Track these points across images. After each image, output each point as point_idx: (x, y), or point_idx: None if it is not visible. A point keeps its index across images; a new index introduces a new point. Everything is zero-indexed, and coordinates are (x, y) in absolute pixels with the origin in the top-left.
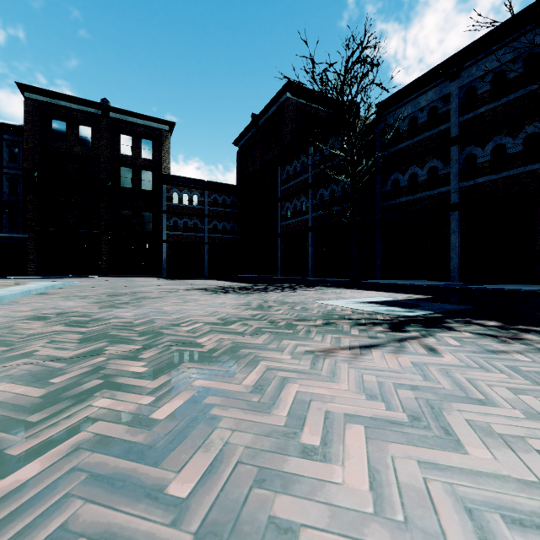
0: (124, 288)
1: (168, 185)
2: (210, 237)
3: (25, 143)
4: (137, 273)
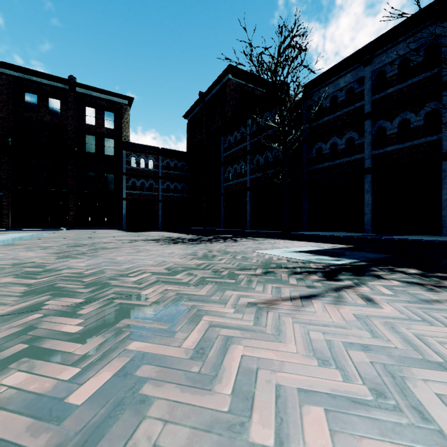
0: (86, 239)
1: (127, 151)
2: (164, 195)
3: (0, 112)
4: (101, 226)
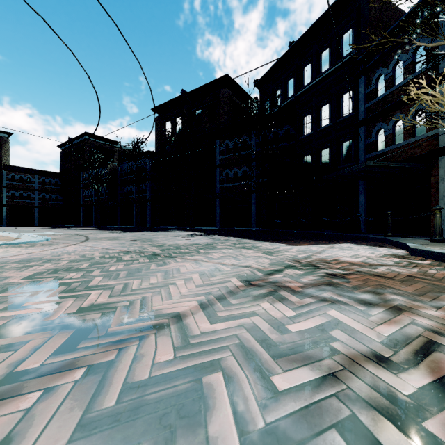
0: None
1: (7, 171)
2: (40, 203)
3: None
4: None
